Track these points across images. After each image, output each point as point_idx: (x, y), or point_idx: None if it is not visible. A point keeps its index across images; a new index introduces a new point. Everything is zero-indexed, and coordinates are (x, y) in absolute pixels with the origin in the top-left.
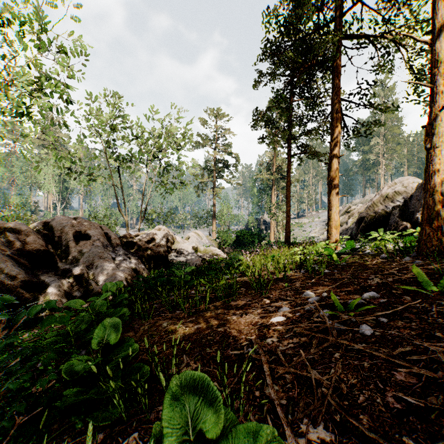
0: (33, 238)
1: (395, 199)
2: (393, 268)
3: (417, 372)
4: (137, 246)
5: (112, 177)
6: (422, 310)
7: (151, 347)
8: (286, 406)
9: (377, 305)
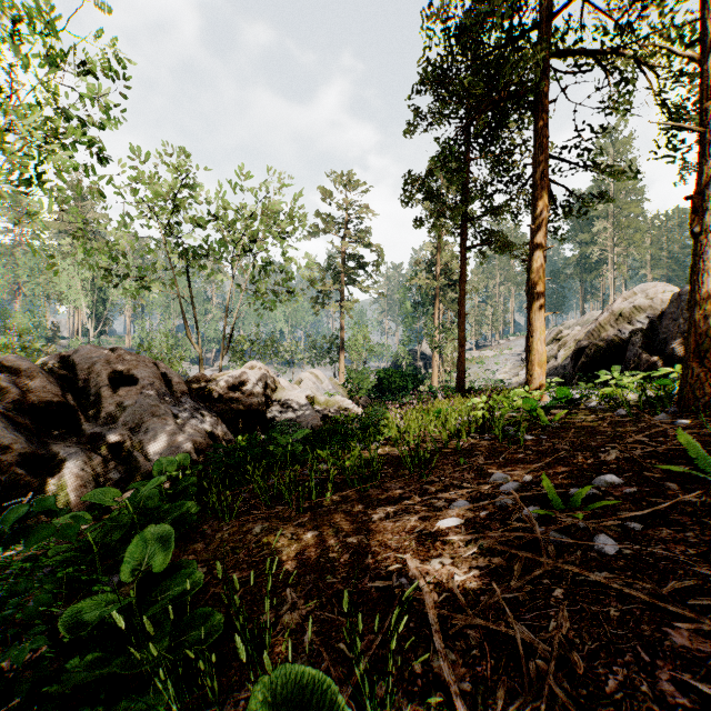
0: (41, 383)
1: (634, 319)
2: (640, 432)
3: (710, 630)
4: (215, 395)
5: (176, 282)
6: (702, 509)
7: (228, 578)
8: (472, 696)
9: (620, 499)
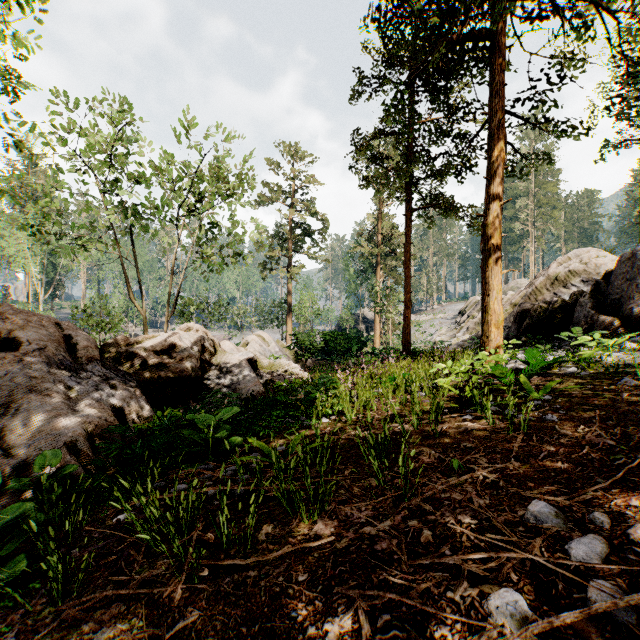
0: None
1: (569, 282)
2: None
3: None
4: (138, 361)
5: (117, 243)
6: None
7: None
8: None
9: None
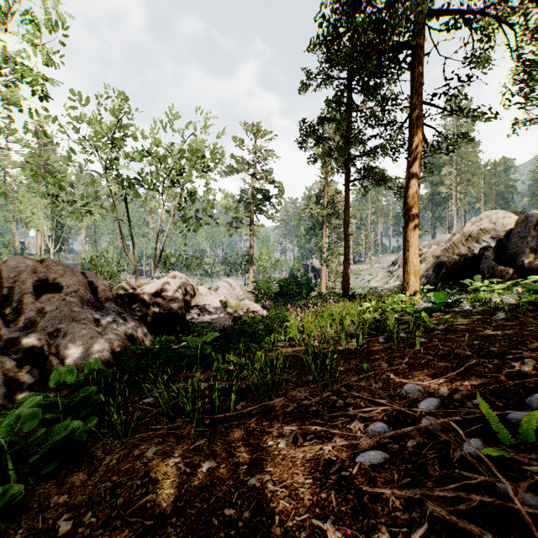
0: None
1: (480, 239)
2: (534, 337)
3: None
4: (139, 301)
5: (115, 208)
6: None
7: None
8: None
9: None
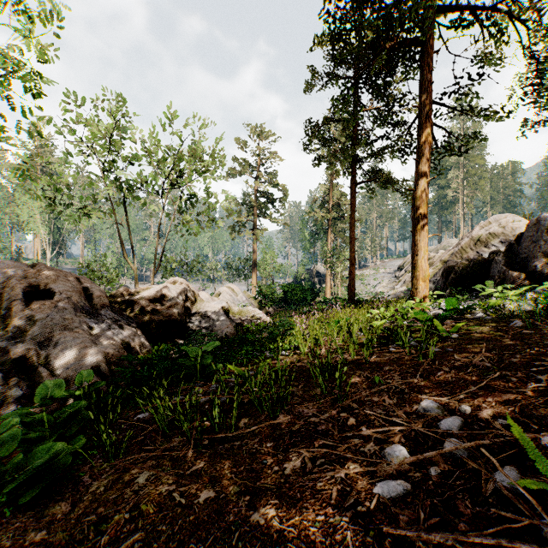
0: None
1: (489, 243)
2: None
3: None
4: (137, 307)
5: (113, 211)
6: None
7: None
8: None
9: None
